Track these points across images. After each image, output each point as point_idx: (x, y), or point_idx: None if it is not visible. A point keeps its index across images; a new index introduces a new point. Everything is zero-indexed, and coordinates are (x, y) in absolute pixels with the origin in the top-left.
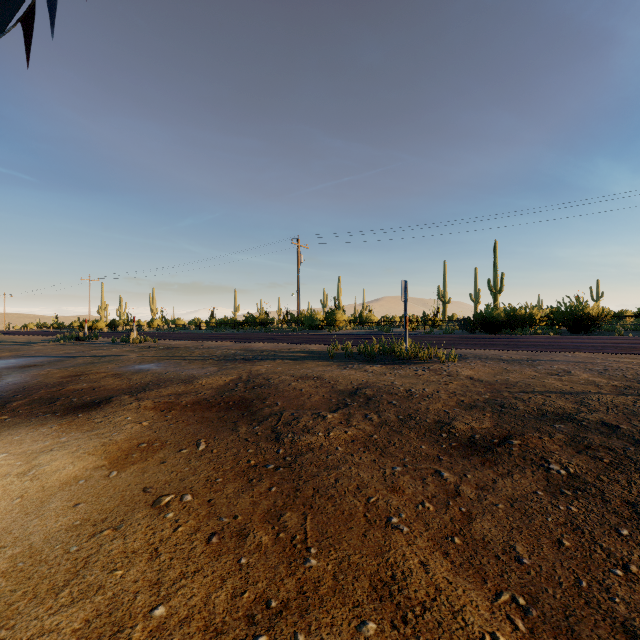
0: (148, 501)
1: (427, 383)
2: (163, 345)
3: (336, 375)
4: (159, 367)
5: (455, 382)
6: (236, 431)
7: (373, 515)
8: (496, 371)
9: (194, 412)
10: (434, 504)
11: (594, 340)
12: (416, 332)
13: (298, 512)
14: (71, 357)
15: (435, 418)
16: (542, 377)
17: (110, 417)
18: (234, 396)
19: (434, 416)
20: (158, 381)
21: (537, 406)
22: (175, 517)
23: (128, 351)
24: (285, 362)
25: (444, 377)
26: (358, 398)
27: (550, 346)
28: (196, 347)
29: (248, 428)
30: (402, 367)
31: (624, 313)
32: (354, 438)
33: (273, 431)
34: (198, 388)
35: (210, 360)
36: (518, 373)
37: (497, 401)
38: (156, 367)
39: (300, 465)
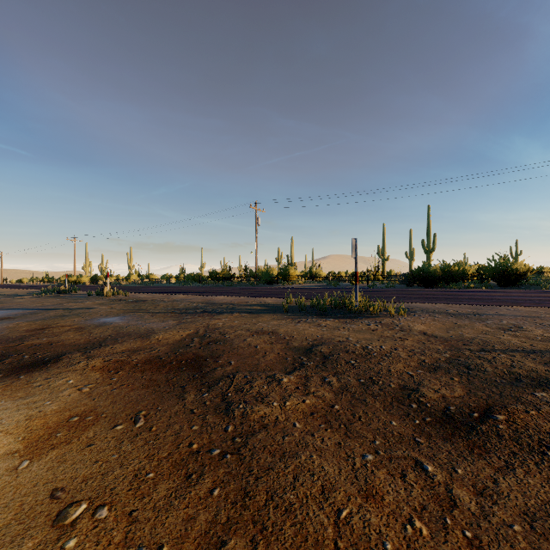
0: (51, 514)
1: (382, 339)
2: (133, 298)
3: (291, 330)
4: (122, 320)
5: (410, 338)
6: (182, 399)
7: (347, 544)
8: (447, 326)
9: (142, 373)
10: (426, 523)
11: (526, 294)
12: (360, 286)
13: (245, 537)
14: (45, 310)
15: (399, 382)
16: (496, 333)
17: (51, 380)
18: (188, 353)
19: (398, 380)
20: (117, 335)
21: (506, 368)
22: (76, 548)
23: (100, 304)
24: (242, 315)
25: (397, 332)
26: (314, 356)
27: (489, 300)
28: (162, 300)
29: (196, 395)
30: (354, 321)
31: (542, 269)
32: (313, 409)
33: (223, 399)
34: (154, 344)
35: (172, 313)
36: (470, 328)
37: (460, 361)
38: (119, 320)
39: (251, 451)
